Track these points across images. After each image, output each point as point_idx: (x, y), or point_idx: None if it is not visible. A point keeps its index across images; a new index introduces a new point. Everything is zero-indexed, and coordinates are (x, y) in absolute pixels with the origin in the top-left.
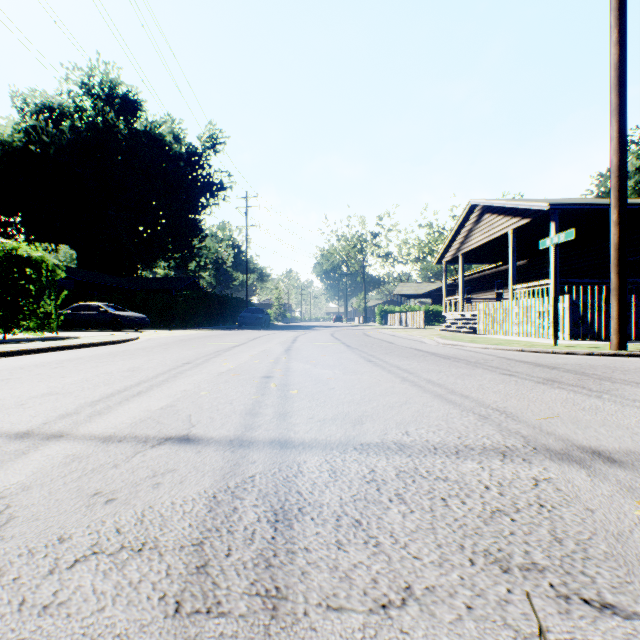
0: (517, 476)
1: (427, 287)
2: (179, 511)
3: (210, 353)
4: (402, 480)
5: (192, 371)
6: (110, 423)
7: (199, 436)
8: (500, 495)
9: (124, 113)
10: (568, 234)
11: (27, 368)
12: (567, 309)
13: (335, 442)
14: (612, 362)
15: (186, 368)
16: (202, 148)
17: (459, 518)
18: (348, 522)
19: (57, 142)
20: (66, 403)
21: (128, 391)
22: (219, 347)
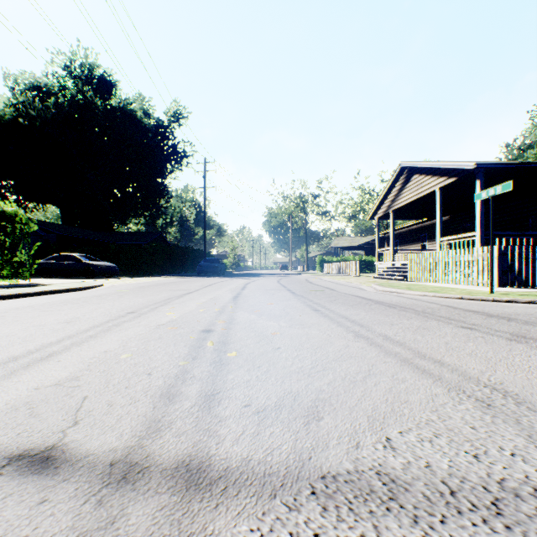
0: None
1: (360, 240)
2: None
3: (160, 301)
4: None
5: (130, 323)
6: None
7: (67, 451)
8: None
9: (101, 91)
10: (505, 186)
11: None
12: (496, 258)
13: (279, 471)
14: None
15: (126, 319)
16: (168, 122)
17: None
18: None
19: (43, 116)
20: None
21: (38, 352)
22: (172, 294)
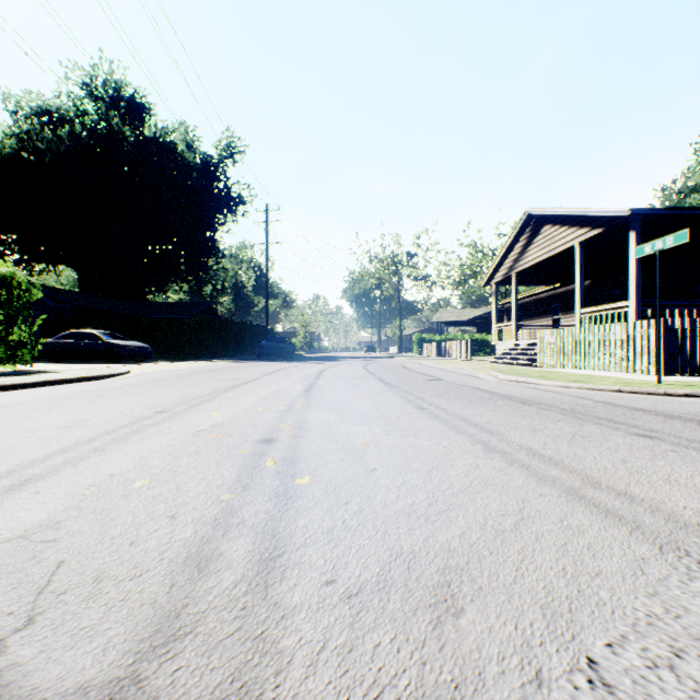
0: None
1: (470, 313)
2: None
3: (204, 394)
4: None
5: (157, 428)
6: None
7: None
8: None
9: (130, 117)
10: (679, 236)
11: None
12: (661, 336)
13: None
14: None
15: (152, 421)
16: (219, 158)
17: None
18: None
19: (54, 149)
20: None
21: (10, 477)
22: (221, 385)
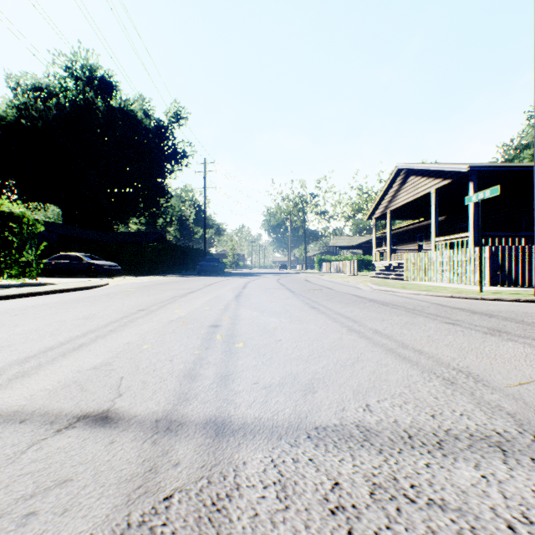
0: None
1: (358, 240)
2: None
3: (166, 299)
4: (382, 508)
5: (143, 319)
6: (26, 390)
7: (120, 413)
8: None
9: (102, 92)
10: (493, 190)
11: None
12: (488, 259)
13: (283, 424)
14: None
15: (139, 315)
16: (168, 122)
17: None
18: None
19: (44, 117)
20: None
21: (70, 344)
22: (176, 293)
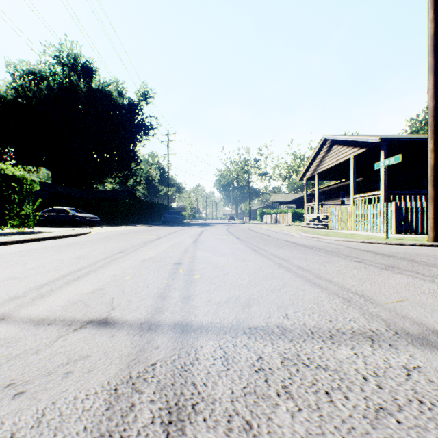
0: (389, 364)
1: (293, 196)
2: (78, 409)
3: (139, 244)
4: (287, 369)
5: (123, 258)
6: (47, 306)
7: (116, 319)
8: (379, 388)
9: (84, 76)
10: (396, 158)
11: (2, 256)
12: (394, 212)
13: (228, 326)
14: (431, 251)
15: (119, 256)
16: (138, 101)
17: (346, 419)
18: (239, 425)
19: (37, 96)
20: (19, 287)
21: (70, 276)
22: (146, 239)
